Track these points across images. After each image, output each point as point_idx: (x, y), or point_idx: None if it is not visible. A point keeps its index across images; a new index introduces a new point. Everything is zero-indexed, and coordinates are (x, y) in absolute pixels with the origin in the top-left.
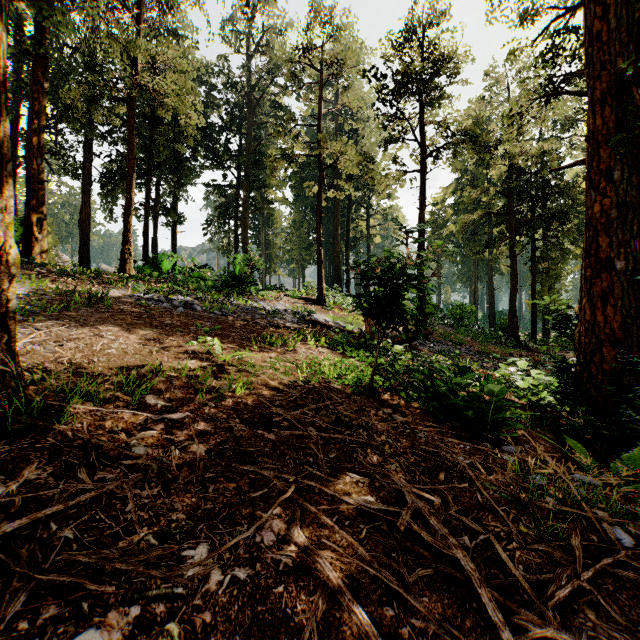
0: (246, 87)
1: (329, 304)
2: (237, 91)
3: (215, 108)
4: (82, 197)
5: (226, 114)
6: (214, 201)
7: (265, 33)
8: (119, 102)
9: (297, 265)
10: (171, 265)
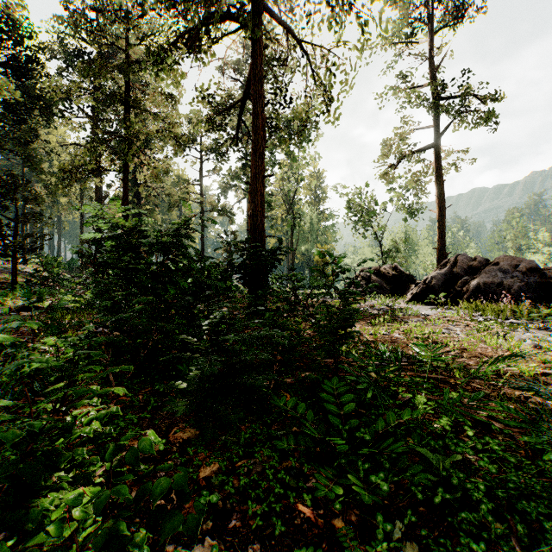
0: None
1: (30, 264)
2: None
3: None
4: None
5: None
6: None
7: None
8: None
9: None
10: None
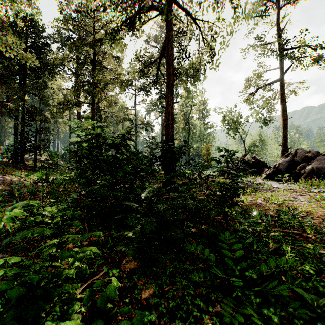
0: None
1: (43, 156)
2: None
3: None
4: None
5: None
6: None
7: None
8: None
9: None
10: None
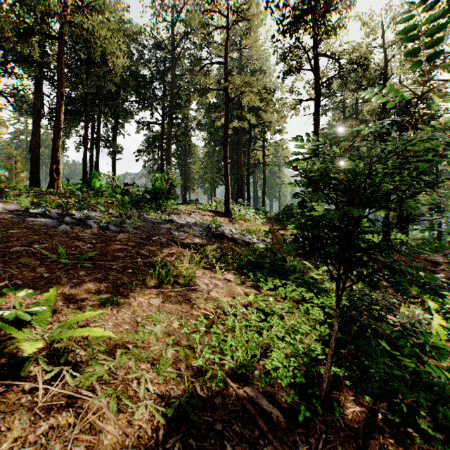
0: (169, 46)
1: (235, 216)
2: (162, 47)
3: (145, 63)
4: (33, 128)
5: (153, 66)
6: (145, 135)
7: (184, 1)
8: (52, 40)
9: (210, 185)
10: (99, 183)
